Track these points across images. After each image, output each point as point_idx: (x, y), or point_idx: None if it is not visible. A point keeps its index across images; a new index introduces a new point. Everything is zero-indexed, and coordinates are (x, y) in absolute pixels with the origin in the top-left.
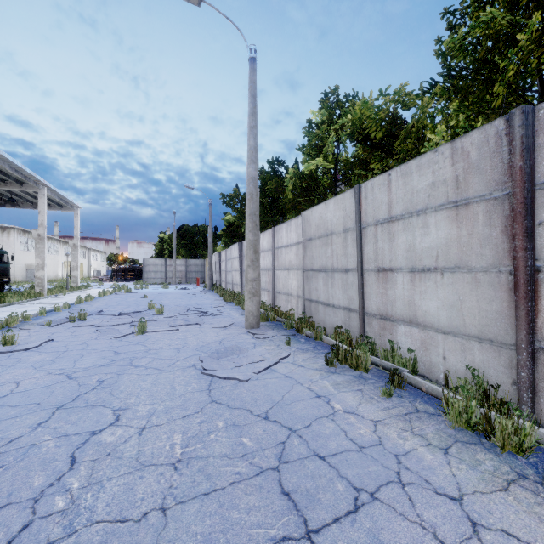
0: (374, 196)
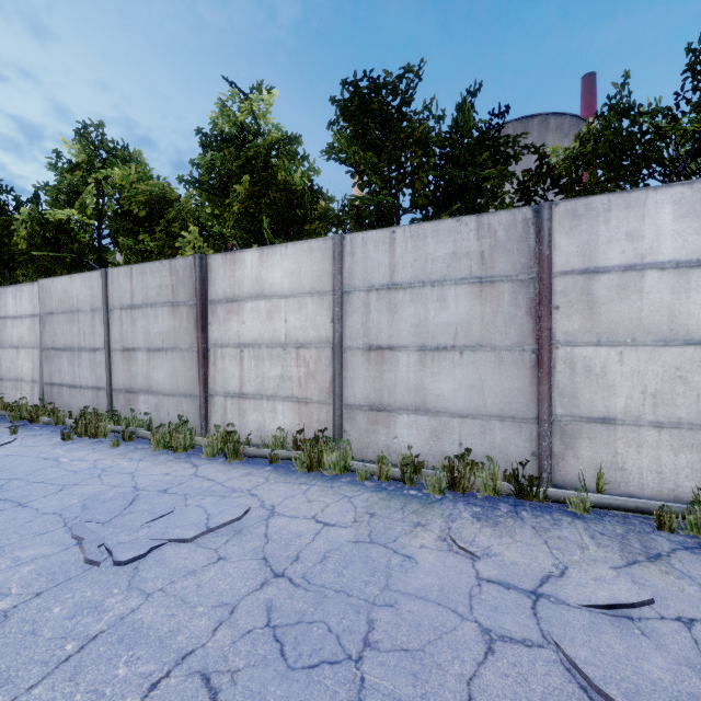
0: (120, 284)
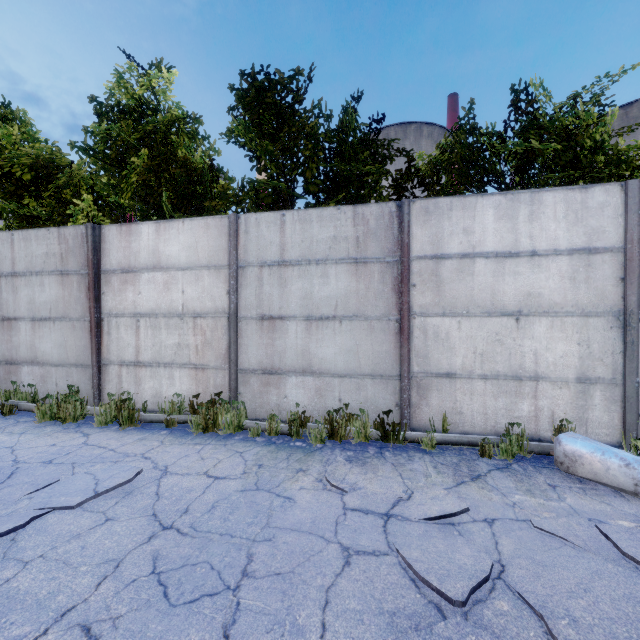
0: None
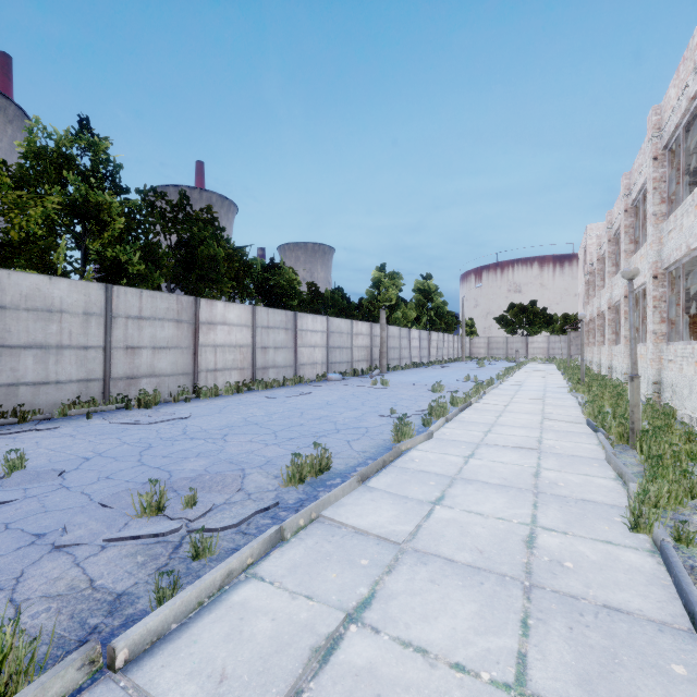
0: (128, 299)
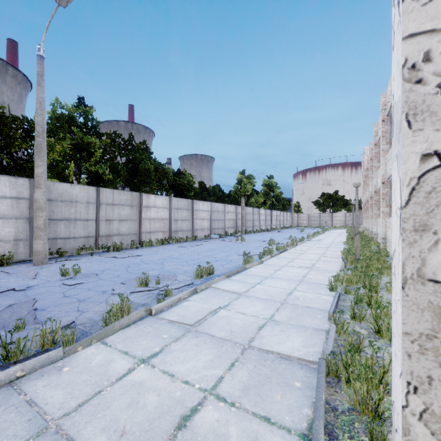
0: (107, 195)
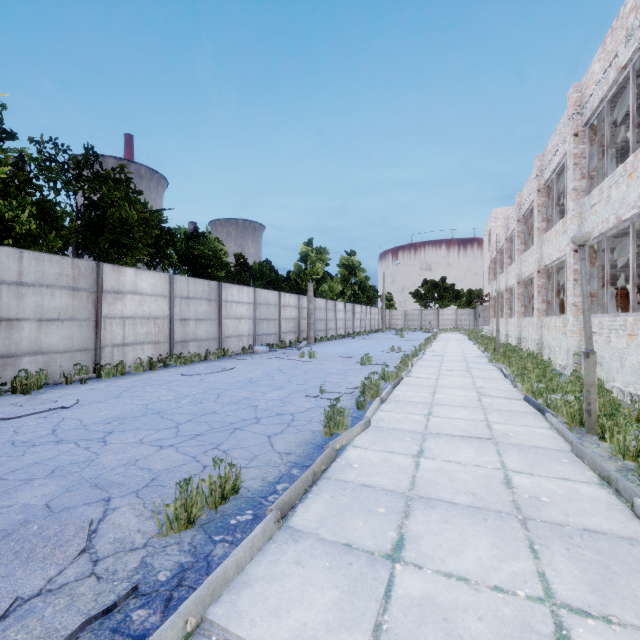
0: (1, 260)
